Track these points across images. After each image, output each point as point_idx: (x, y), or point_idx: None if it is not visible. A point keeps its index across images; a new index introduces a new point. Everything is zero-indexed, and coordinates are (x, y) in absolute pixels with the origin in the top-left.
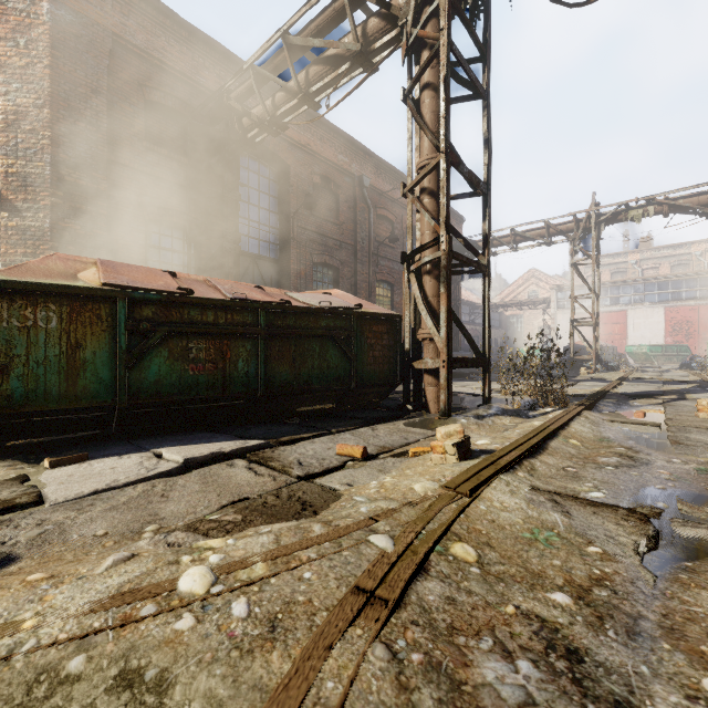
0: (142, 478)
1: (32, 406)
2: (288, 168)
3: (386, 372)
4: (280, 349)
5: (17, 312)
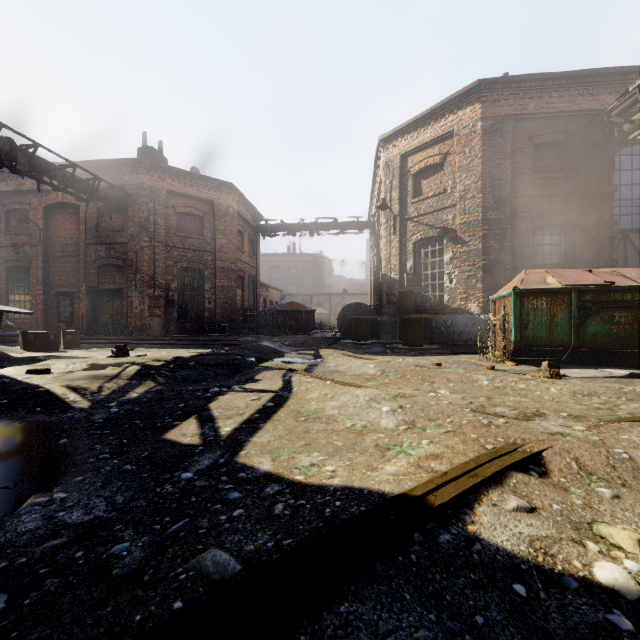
0: (609, 376)
1: (535, 342)
2: None
3: None
4: None
5: (530, 302)
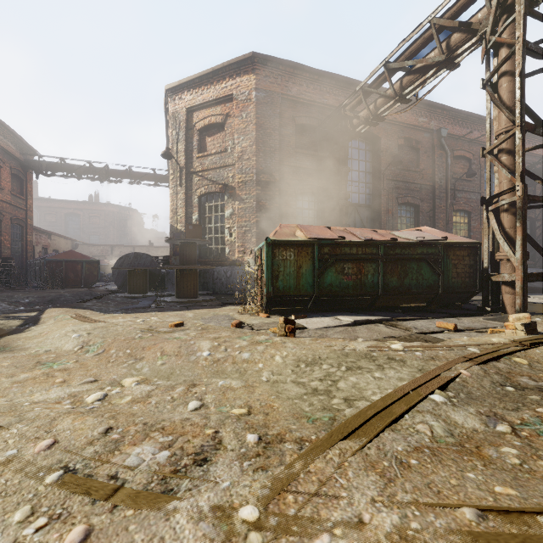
0: (339, 325)
1: (285, 293)
2: (379, 140)
3: (467, 283)
4: (391, 267)
5: (280, 253)
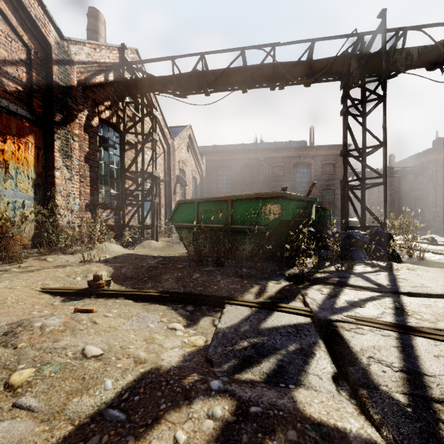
0: (441, 241)
1: None
2: None
3: None
4: None
5: None
